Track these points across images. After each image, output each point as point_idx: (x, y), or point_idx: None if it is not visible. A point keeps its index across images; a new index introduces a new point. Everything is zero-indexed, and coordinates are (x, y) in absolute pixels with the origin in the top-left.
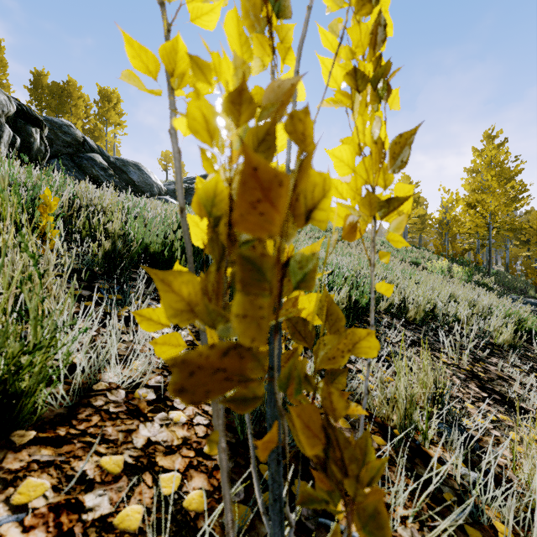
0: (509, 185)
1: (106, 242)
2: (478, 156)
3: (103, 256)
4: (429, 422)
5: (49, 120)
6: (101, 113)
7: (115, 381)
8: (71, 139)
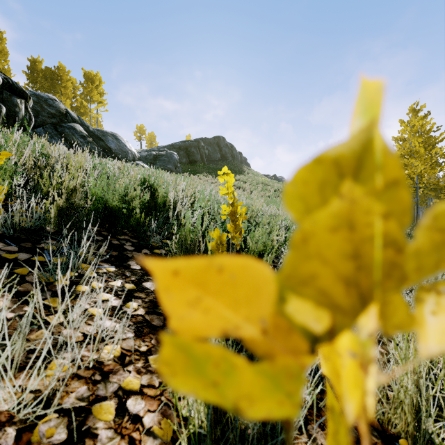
0: (434, 151)
1: (58, 198)
2: (407, 126)
3: (56, 213)
4: (439, 425)
5: (36, 94)
6: (86, 93)
7: (6, 408)
8: (55, 111)
